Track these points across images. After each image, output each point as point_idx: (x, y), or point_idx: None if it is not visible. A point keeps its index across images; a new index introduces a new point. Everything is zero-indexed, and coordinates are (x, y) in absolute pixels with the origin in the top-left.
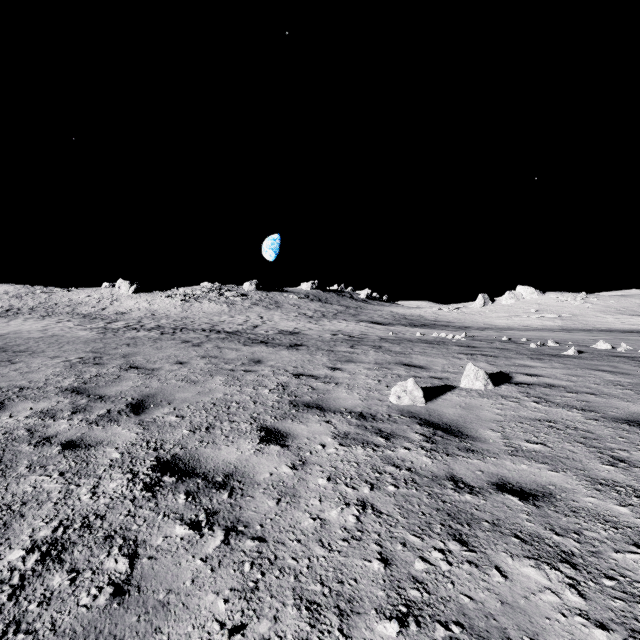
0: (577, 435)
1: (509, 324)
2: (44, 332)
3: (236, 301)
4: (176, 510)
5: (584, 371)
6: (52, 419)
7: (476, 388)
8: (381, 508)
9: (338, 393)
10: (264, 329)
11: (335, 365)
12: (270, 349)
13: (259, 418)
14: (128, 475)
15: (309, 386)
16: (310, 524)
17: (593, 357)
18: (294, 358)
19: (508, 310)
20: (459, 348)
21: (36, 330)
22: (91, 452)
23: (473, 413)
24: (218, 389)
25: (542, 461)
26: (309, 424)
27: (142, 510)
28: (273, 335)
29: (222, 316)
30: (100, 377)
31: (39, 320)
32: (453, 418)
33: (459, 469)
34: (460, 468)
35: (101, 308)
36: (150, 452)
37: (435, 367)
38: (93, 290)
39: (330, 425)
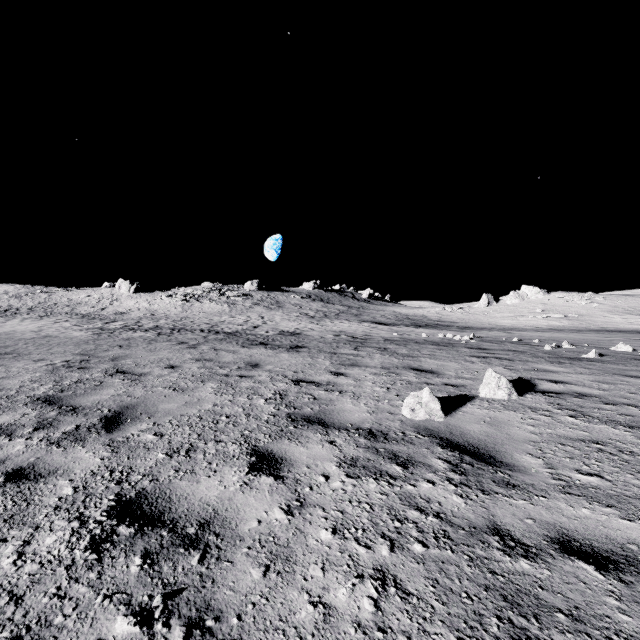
0: (637, 463)
1: (514, 324)
2: (38, 333)
3: (237, 301)
4: (124, 586)
5: (613, 377)
6: (8, 438)
7: (498, 398)
8: (408, 584)
9: (343, 404)
10: (264, 330)
11: (338, 370)
12: (269, 351)
13: (251, 437)
14: (74, 523)
15: (310, 395)
16: (309, 615)
17: (617, 361)
18: (294, 361)
19: (513, 310)
20: (469, 350)
21: (30, 331)
22: (38, 486)
23: (502, 431)
24: (208, 398)
25: (607, 503)
26: (309, 445)
27: (77, 586)
28: (273, 336)
29: (222, 316)
30: (80, 384)
31: (36, 320)
32: (480, 438)
33: (502, 515)
34: (503, 514)
35: (100, 308)
36: (111, 486)
37: (448, 372)
38: (93, 290)
39: (334, 447)
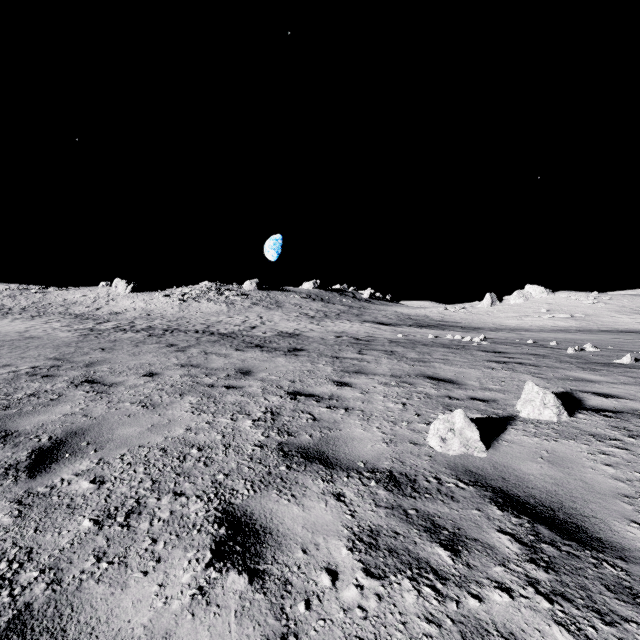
0: None
1: (520, 324)
2: (22, 334)
3: (236, 301)
4: None
5: None
6: None
7: (545, 419)
8: None
9: (350, 428)
10: (262, 330)
11: (342, 378)
12: (265, 355)
13: (225, 486)
14: None
15: (309, 414)
16: None
17: None
18: (292, 368)
19: (517, 310)
20: (485, 354)
21: (16, 331)
22: None
23: (573, 475)
24: (181, 419)
25: None
26: (307, 502)
27: None
28: (271, 337)
29: (220, 316)
30: (34, 397)
31: (27, 320)
32: (547, 488)
33: None
34: None
35: (95, 308)
36: None
37: (470, 382)
38: (89, 289)
39: (343, 506)
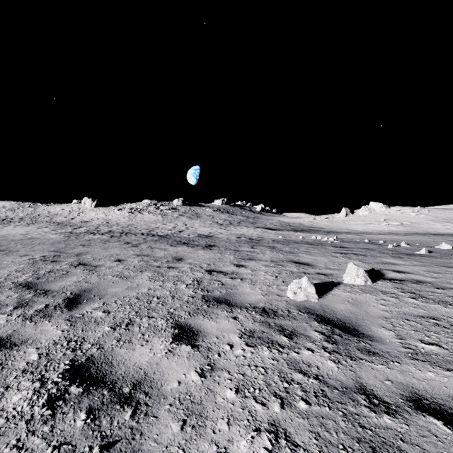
0: None
1: (365, 229)
2: (25, 235)
3: (168, 213)
4: (70, 438)
5: (440, 268)
6: None
7: (357, 284)
8: (295, 437)
9: (243, 288)
10: (187, 233)
11: (240, 262)
12: (190, 249)
13: (175, 314)
14: (36, 384)
15: (219, 281)
16: None
17: (441, 256)
18: (208, 256)
19: (364, 219)
20: (334, 248)
21: (20, 234)
22: (12, 353)
23: (362, 309)
24: (144, 284)
25: (446, 367)
26: (218, 320)
27: (33, 438)
28: (193, 238)
29: (157, 224)
30: (52, 273)
31: (25, 227)
32: (345, 314)
33: (367, 377)
34: (367, 376)
35: (71, 218)
36: (67, 353)
37: (319, 264)
38: (66, 205)
39: (237, 322)
